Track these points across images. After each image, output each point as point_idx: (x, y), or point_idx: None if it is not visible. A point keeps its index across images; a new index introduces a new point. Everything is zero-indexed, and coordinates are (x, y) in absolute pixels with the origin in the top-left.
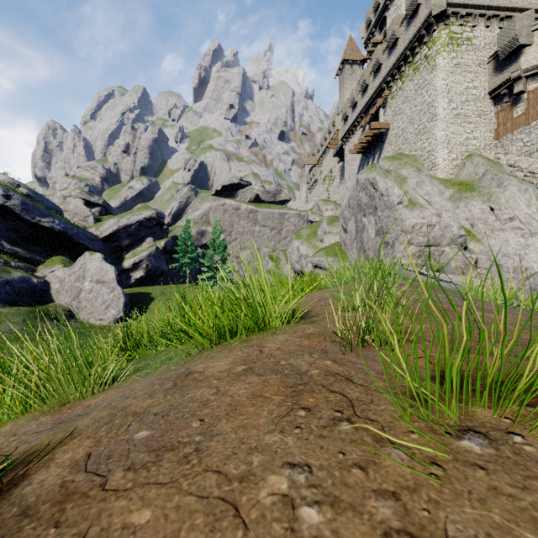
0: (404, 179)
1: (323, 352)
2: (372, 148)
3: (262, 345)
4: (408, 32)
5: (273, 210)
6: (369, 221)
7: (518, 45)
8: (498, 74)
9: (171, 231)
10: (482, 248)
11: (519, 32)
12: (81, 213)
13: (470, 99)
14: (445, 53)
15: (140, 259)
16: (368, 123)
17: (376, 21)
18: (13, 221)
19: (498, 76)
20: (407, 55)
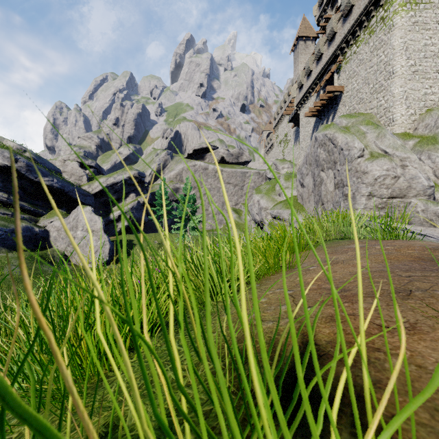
0: (363, 134)
1: None
2: (326, 110)
3: None
4: None
5: (236, 169)
6: (327, 175)
7: None
8: None
9: (151, 188)
10: None
11: None
12: (76, 173)
13: (428, 56)
14: (403, 12)
15: (125, 211)
16: (322, 88)
17: None
18: (20, 180)
19: None
20: (362, 20)
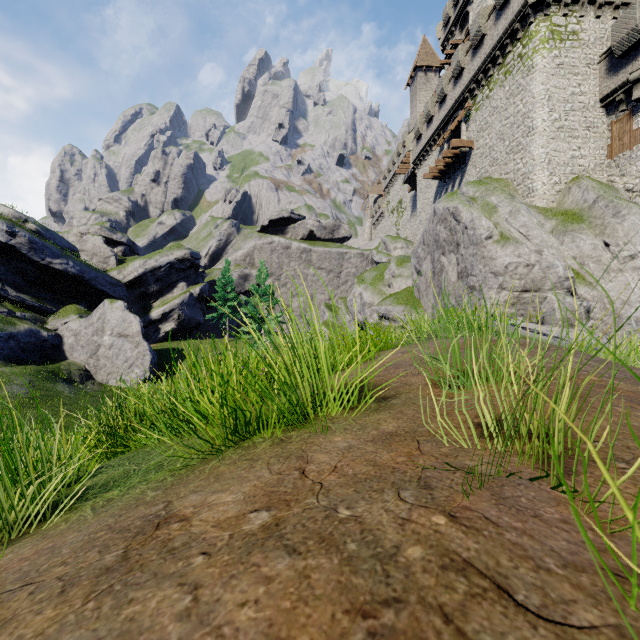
0: (494, 208)
1: (422, 486)
2: (452, 172)
3: (306, 455)
4: (498, 26)
5: (330, 249)
6: (449, 261)
7: (639, 38)
8: (612, 76)
9: (209, 275)
10: (595, 294)
11: (639, 21)
12: (100, 253)
13: (576, 108)
14: (545, 51)
15: (171, 308)
16: (447, 141)
17: (456, 17)
18: (19, 263)
19: (613, 79)
20: (496, 56)
